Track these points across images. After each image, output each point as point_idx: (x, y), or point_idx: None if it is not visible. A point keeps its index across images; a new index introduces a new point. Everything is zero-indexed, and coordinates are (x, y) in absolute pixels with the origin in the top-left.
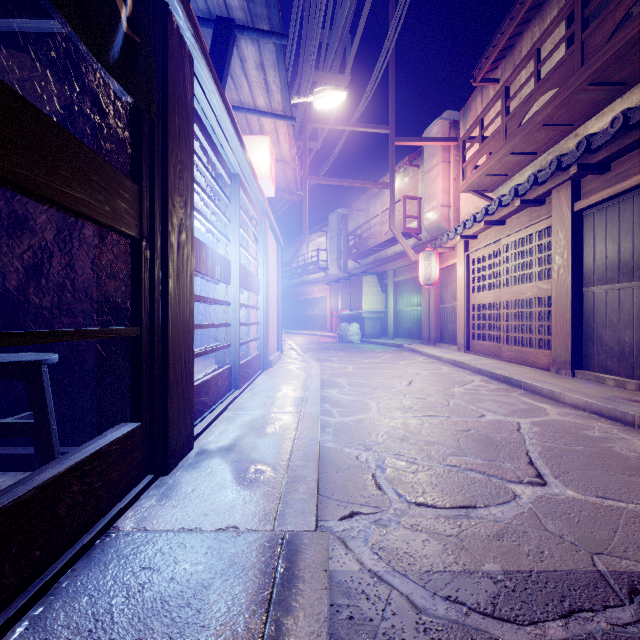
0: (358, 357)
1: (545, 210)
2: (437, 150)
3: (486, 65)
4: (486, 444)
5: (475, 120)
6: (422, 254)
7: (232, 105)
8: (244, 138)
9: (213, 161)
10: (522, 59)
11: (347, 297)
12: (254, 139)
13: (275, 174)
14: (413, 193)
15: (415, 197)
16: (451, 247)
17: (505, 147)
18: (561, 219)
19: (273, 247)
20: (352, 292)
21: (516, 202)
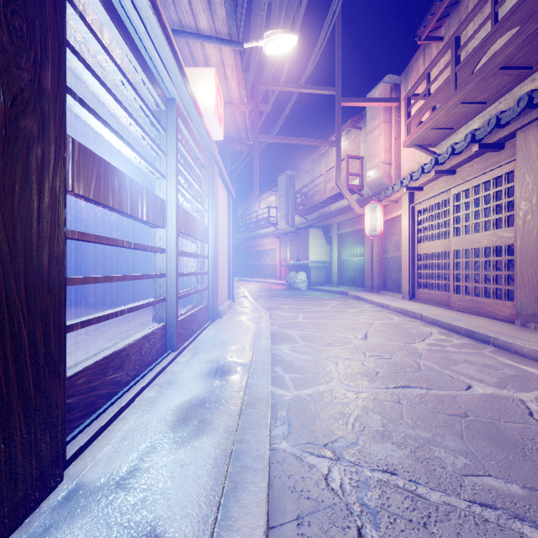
0: (307, 305)
1: (505, 155)
2: (379, 111)
3: (432, 21)
4: (505, 446)
5: (421, 75)
6: (368, 206)
7: (172, 28)
8: (187, 70)
9: (136, 71)
10: (476, 3)
11: (295, 248)
12: (198, 71)
13: (225, 121)
14: (355, 153)
15: (357, 156)
16: (395, 200)
17: (456, 96)
18: (529, 161)
19: (224, 197)
20: (299, 244)
21: (474, 147)
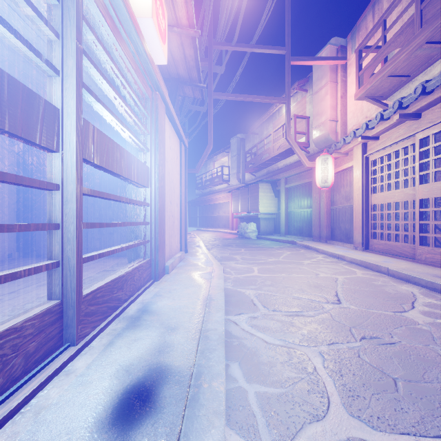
0: (260, 255)
1: None
2: (325, 72)
3: None
4: None
5: (376, 23)
6: (319, 158)
7: None
8: None
9: None
10: None
11: (246, 201)
12: None
13: (173, 56)
14: (301, 114)
15: (304, 116)
16: (345, 152)
17: (422, 34)
18: None
19: (174, 143)
20: (250, 197)
21: None
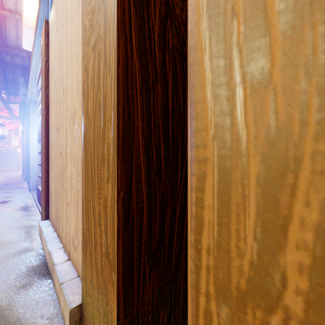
0: None
1: None
2: None
3: None
4: None
5: None
6: None
7: None
8: None
9: None
10: None
11: None
12: None
13: None
14: None
15: None
16: None
17: None
18: None
19: None
20: None
21: None
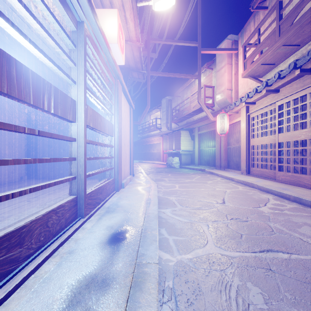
0: (180, 178)
1: None
2: (224, 57)
3: None
4: None
5: (254, 30)
6: (219, 115)
7: None
8: (97, 11)
9: None
10: None
11: (172, 143)
12: (105, 11)
13: (126, 55)
14: (209, 84)
15: (210, 86)
16: (236, 111)
17: (280, 40)
18: None
19: (126, 107)
20: (175, 140)
21: (296, 71)
